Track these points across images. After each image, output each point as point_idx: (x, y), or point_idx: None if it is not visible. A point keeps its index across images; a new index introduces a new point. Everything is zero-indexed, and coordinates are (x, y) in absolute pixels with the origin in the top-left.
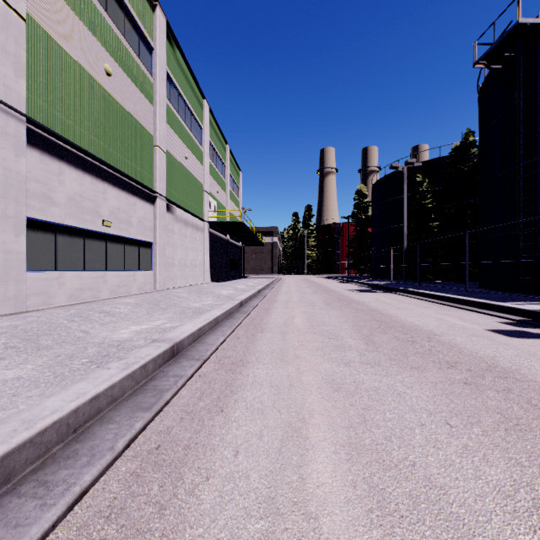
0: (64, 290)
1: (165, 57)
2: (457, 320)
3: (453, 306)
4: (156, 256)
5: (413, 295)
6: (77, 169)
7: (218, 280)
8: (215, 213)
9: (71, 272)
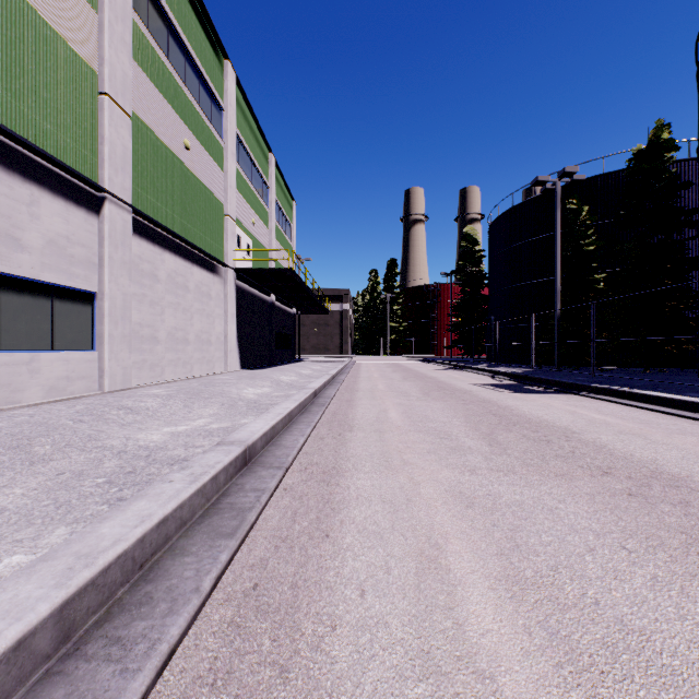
0: None
1: None
2: None
3: None
4: (103, 322)
5: (644, 404)
6: None
7: (256, 366)
8: (249, 258)
9: None
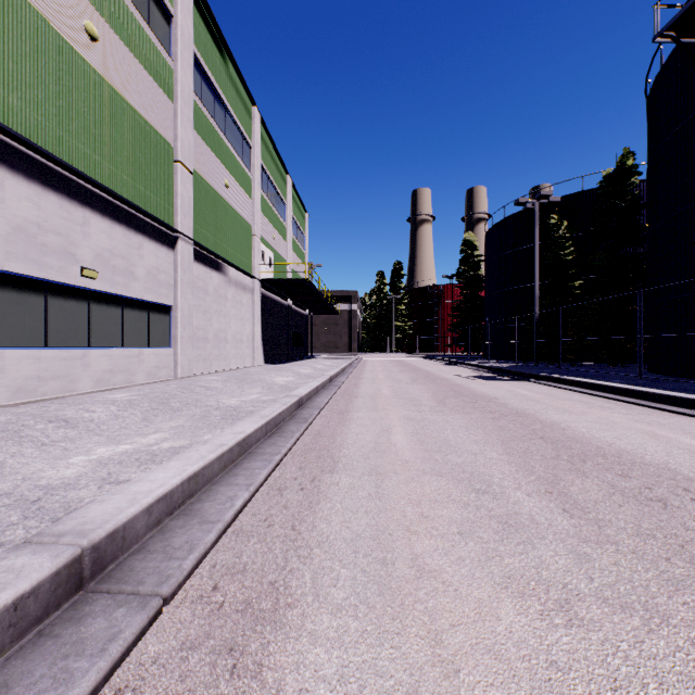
0: (3, 380)
1: (192, 32)
2: (687, 436)
3: (648, 406)
4: (177, 327)
5: (566, 386)
6: (30, 180)
7: (276, 361)
8: (271, 269)
9: (18, 349)
